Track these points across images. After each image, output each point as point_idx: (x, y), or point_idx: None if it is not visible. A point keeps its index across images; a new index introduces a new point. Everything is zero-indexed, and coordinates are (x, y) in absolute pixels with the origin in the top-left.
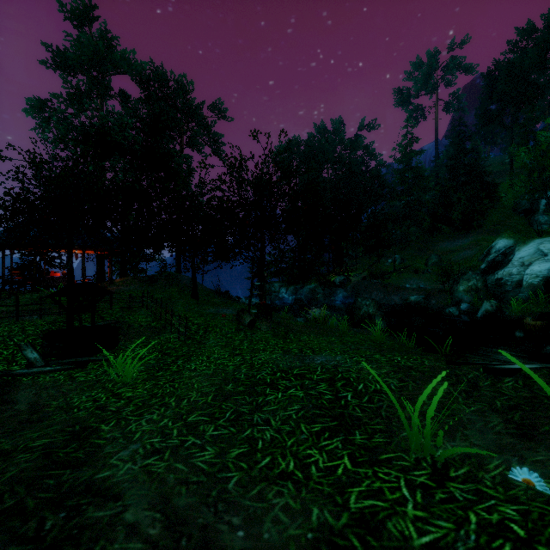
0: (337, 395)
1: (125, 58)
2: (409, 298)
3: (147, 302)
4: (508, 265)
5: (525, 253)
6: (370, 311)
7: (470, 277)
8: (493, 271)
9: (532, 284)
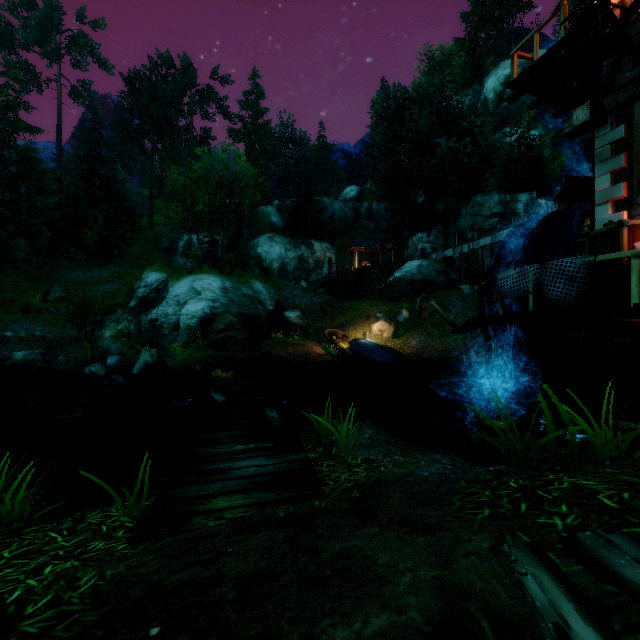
0: None
1: None
2: (12, 356)
3: None
4: (163, 303)
5: (180, 289)
6: None
7: (121, 317)
8: (146, 310)
9: (190, 326)
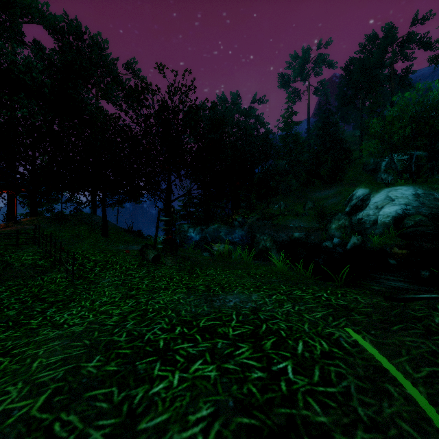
0: (270, 369)
1: (37, 5)
2: (293, 235)
3: (38, 239)
4: (366, 208)
5: (378, 199)
6: (267, 245)
7: (340, 217)
8: (355, 213)
9: (385, 223)
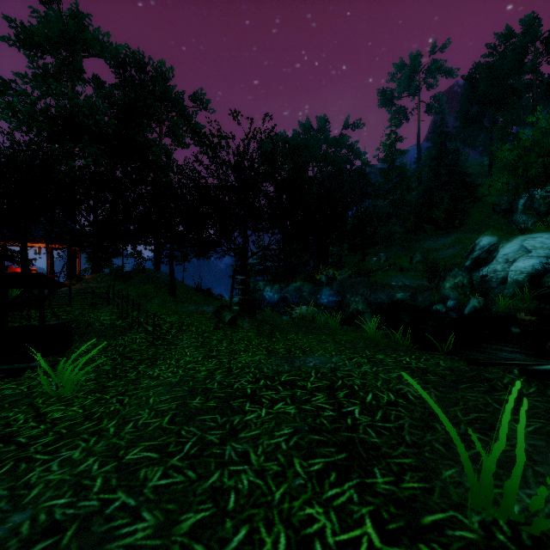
0: (340, 411)
1: (98, 38)
2: (395, 296)
3: (113, 298)
4: (492, 262)
5: (509, 249)
6: (360, 308)
7: (456, 273)
8: (478, 268)
9: (517, 281)
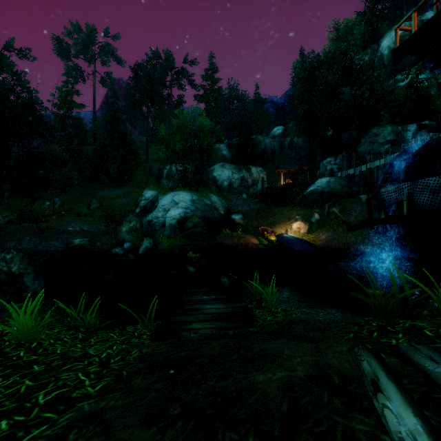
0: None
1: None
2: (73, 242)
3: None
4: (155, 210)
5: (165, 201)
6: (14, 269)
7: (131, 219)
8: (145, 214)
9: (172, 224)
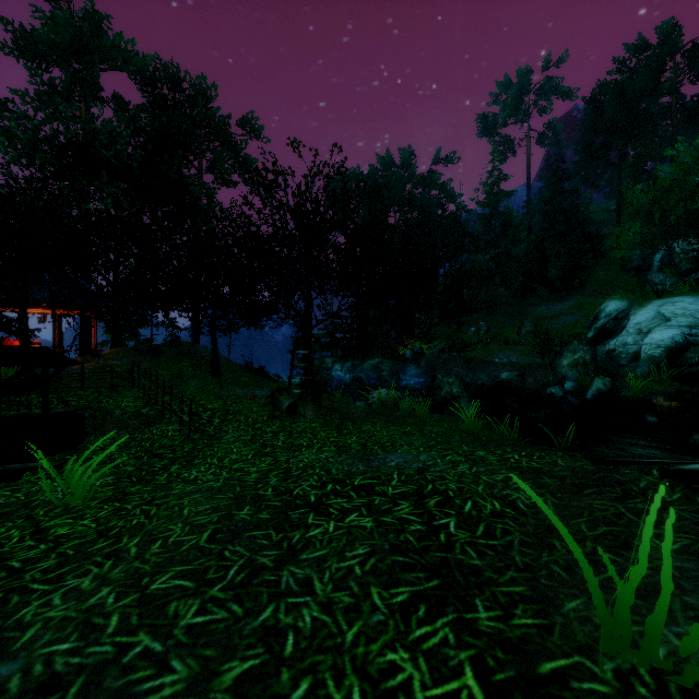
0: (430, 524)
1: (120, 46)
2: (499, 376)
3: (138, 379)
4: (621, 332)
5: (642, 317)
6: (454, 391)
7: (576, 347)
8: (603, 340)
9: (652, 357)
